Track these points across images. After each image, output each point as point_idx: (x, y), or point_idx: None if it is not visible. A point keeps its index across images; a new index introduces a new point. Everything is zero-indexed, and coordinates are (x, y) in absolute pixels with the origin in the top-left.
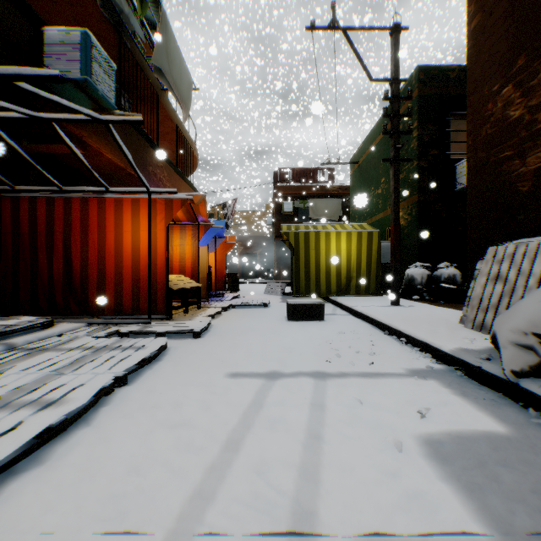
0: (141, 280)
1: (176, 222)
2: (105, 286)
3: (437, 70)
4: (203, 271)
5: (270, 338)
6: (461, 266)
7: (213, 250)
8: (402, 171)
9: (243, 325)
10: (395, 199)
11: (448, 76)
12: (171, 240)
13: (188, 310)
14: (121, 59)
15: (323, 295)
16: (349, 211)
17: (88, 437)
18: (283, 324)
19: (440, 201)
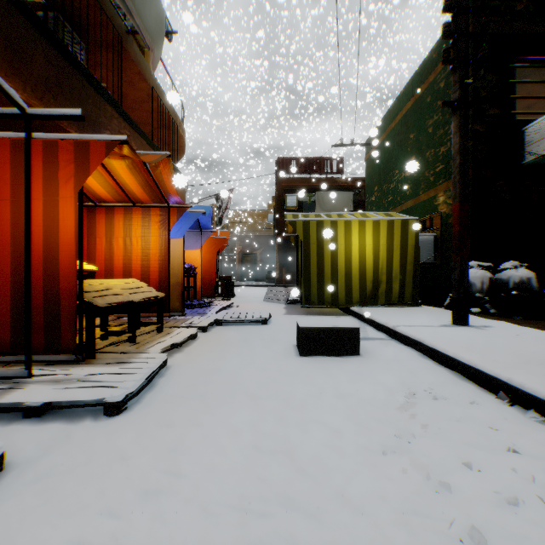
0: None
1: (136, 204)
2: None
3: (497, 1)
4: (176, 274)
5: (269, 416)
6: (534, 267)
7: (198, 247)
8: (444, 142)
9: (223, 369)
10: (460, 163)
11: (512, 9)
12: (129, 229)
13: (135, 337)
14: None
15: (341, 305)
16: (360, 206)
17: None
18: (292, 364)
19: (502, 178)
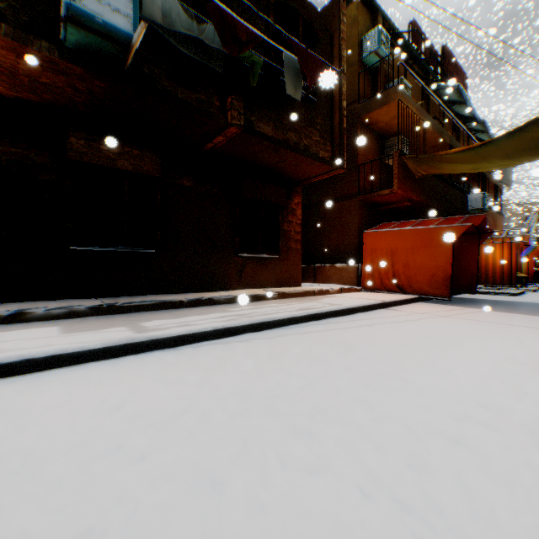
0: (502, 272)
1: None
2: (486, 274)
3: None
4: (521, 269)
5: None
6: None
7: None
8: None
9: None
10: None
11: None
12: None
13: (520, 285)
14: (477, 179)
15: None
16: None
17: (524, 295)
18: None
19: None
